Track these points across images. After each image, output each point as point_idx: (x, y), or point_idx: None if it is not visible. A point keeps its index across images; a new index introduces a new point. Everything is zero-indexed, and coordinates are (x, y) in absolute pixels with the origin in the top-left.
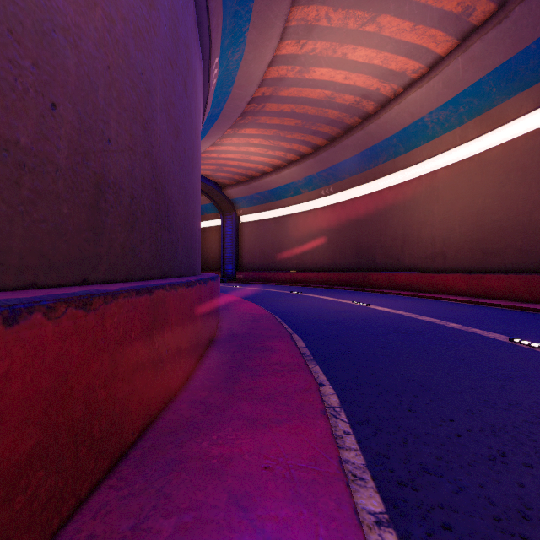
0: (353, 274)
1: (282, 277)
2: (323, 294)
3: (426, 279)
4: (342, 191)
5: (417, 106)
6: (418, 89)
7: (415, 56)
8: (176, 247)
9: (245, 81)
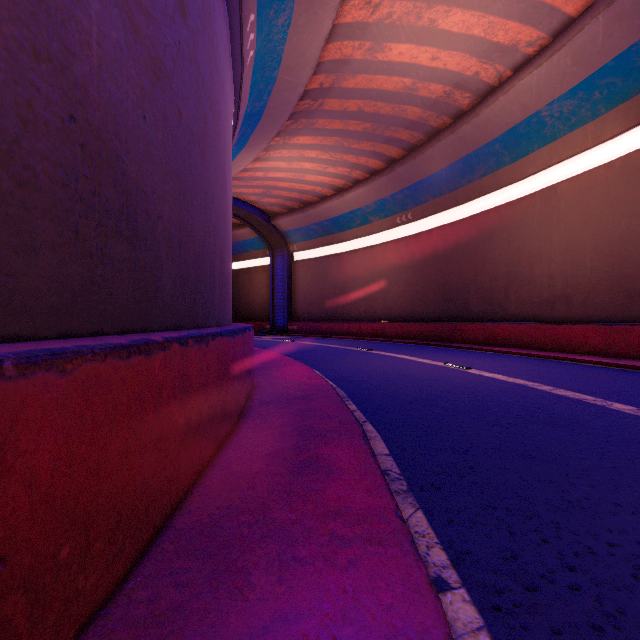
0: (439, 325)
1: (345, 328)
2: (401, 352)
3: (542, 332)
4: (423, 218)
5: (531, 95)
6: (535, 70)
7: (533, 19)
8: (156, 277)
9: (296, 61)
